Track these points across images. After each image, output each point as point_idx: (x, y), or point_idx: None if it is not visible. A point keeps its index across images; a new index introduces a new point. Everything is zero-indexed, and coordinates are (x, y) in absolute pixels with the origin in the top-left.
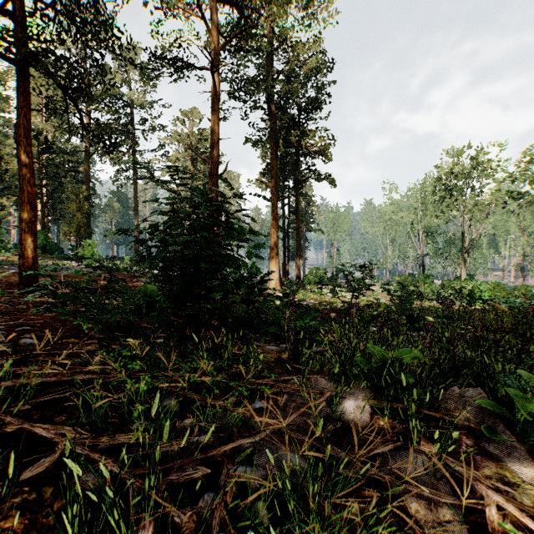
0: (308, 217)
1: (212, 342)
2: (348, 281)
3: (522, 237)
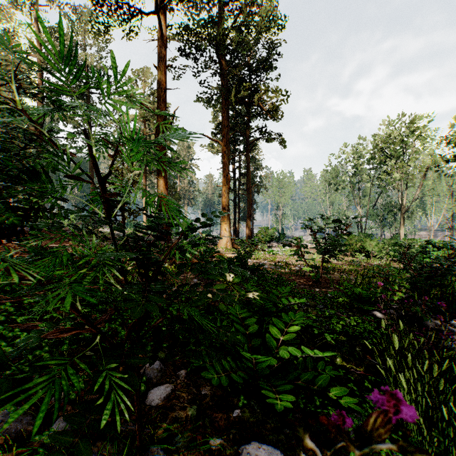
0: (256, 181)
1: None
2: (317, 240)
3: (451, 199)
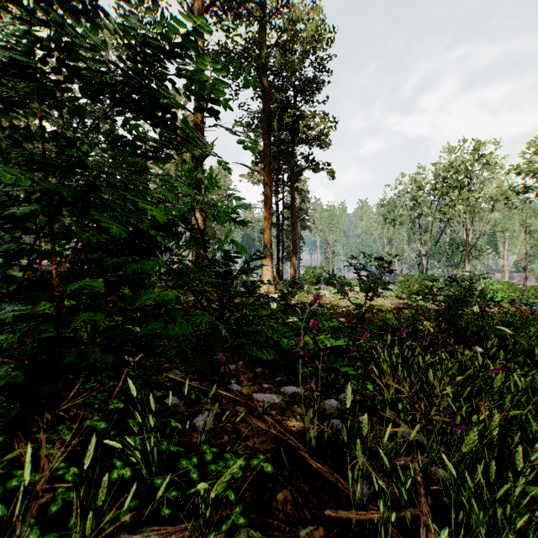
0: (303, 215)
1: (131, 398)
2: (361, 278)
3: (525, 236)
